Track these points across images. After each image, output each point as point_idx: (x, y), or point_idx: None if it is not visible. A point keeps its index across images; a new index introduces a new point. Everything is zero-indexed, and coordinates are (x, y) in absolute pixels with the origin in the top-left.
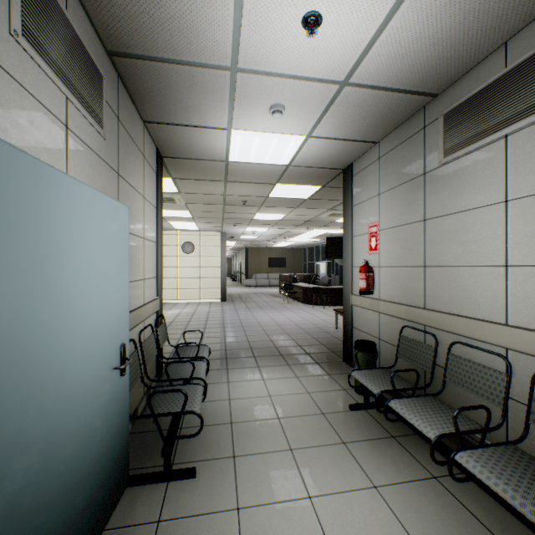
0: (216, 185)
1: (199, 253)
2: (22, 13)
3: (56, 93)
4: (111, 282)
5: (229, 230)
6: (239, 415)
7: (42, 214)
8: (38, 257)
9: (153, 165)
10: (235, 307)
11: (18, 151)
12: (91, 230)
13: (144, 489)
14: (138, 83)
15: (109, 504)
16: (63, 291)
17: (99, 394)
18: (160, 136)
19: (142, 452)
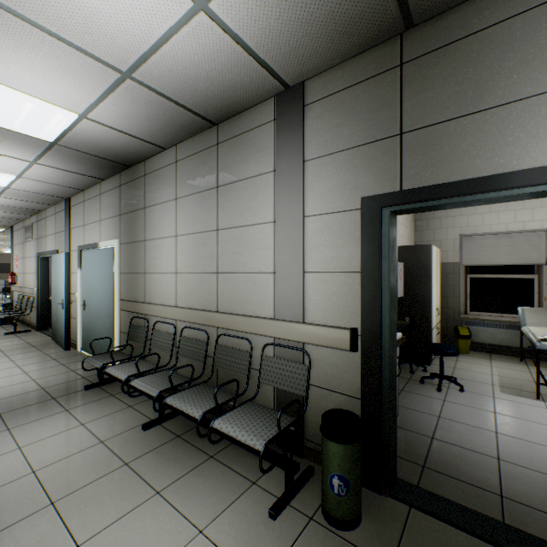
0: None
1: None
2: None
3: None
4: None
5: None
6: None
7: None
8: None
9: None
10: None
11: None
12: None
13: None
14: None
15: None
16: None
17: None
18: None
19: None
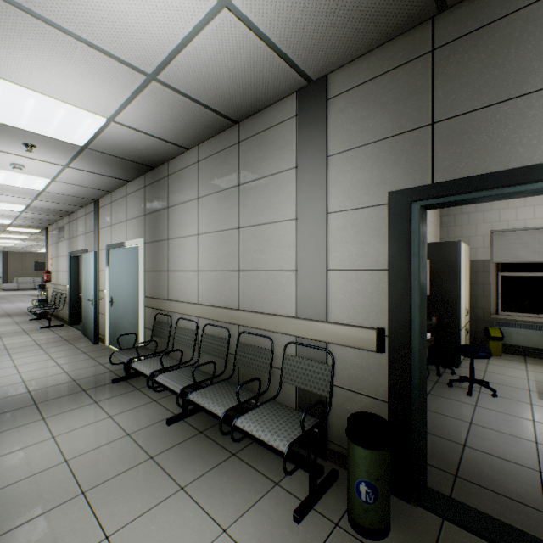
0: None
1: None
2: None
3: None
4: None
5: None
6: None
7: None
8: None
9: None
10: None
11: None
12: None
13: None
14: None
15: None
16: None
17: None
18: None
19: None
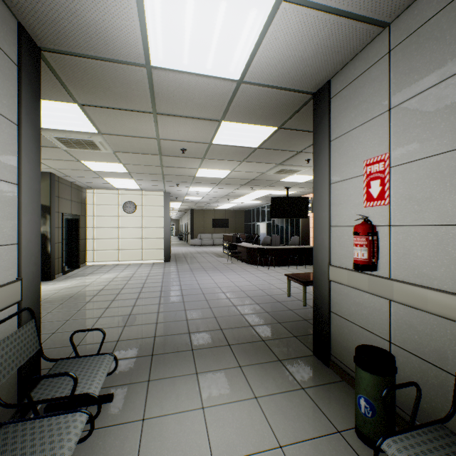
0: (144, 121)
1: (141, 213)
2: None
3: None
4: None
5: (172, 189)
6: None
7: None
8: None
9: (1, 41)
10: (177, 268)
11: None
12: None
13: None
14: None
15: None
16: None
17: None
18: None
19: None
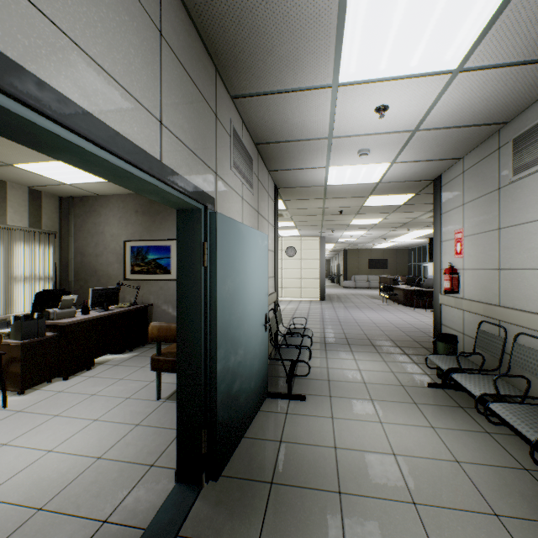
0: (317, 202)
1: (300, 256)
2: (233, 157)
3: (240, 184)
4: (261, 278)
5: (327, 234)
6: (334, 377)
7: (244, 247)
8: (243, 266)
9: (272, 197)
10: (333, 305)
11: (239, 223)
12: (255, 251)
13: (276, 400)
14: (269, 153)
15: (261, 398)
16: (248, 281)
17: (258, 337)
18: (278, 177)
19: (272, 385)
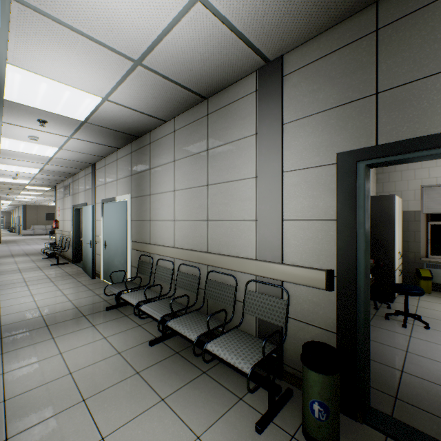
0: None
1: None
2: None
3: None
4: None
5: (3, 196)
6: (1, 263)
7: None
8: None
9: None
10: (8, 245)
11: None
12: None
13: None
14: None
15: None
16: None
17: None
18: None
19: None
